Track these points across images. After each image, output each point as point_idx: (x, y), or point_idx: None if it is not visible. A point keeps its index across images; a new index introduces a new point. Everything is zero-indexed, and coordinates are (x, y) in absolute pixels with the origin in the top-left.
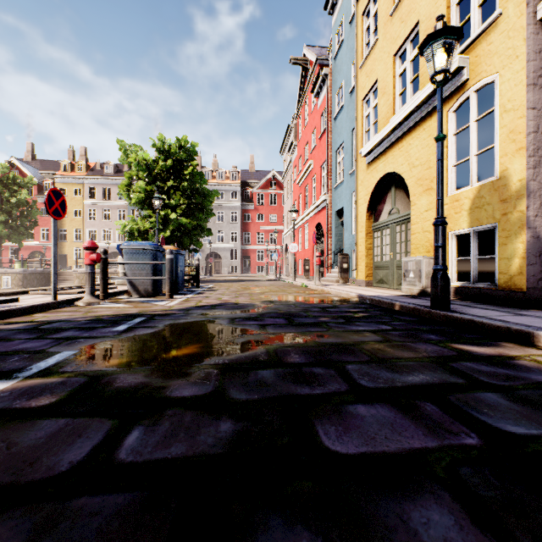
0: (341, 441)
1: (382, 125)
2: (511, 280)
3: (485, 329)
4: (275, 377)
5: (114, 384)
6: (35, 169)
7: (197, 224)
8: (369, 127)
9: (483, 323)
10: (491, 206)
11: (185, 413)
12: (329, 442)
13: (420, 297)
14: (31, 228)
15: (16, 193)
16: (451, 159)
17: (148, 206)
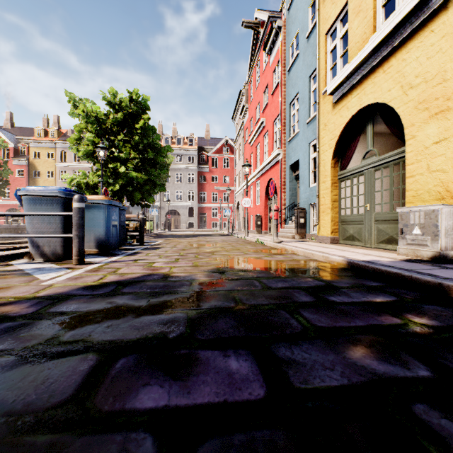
0: None
1: (355, 51)
2: None
3: None
4: None
5: None
6: (13, 135)
7: (151, 180)
8: (335, 61)
9: None
10: None
11: None
12: None
13: (448, 265)
14: (3, 186)
15: None
16: None
17: (96, 159)
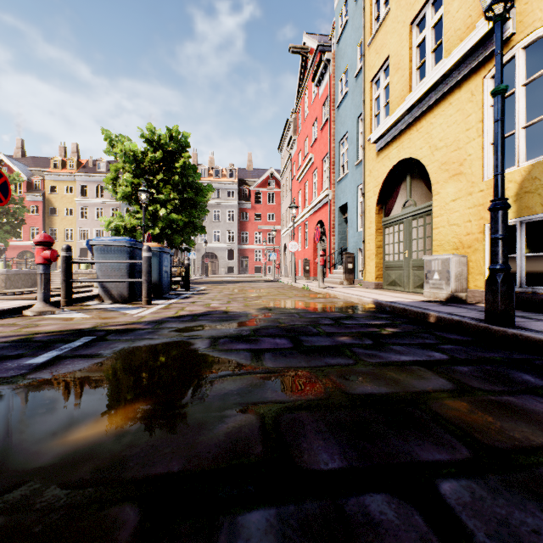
0: None
1: (395, 106)
2: None
3: None
4: None
5: None
6: (25, 166)
7: (190, 222)
8: (379, 110)
9: None
10: None
11: None
12: None
13: (451, 304)
14: (18, 226)
15: None
16: (489, 136)
17: (135, 201)
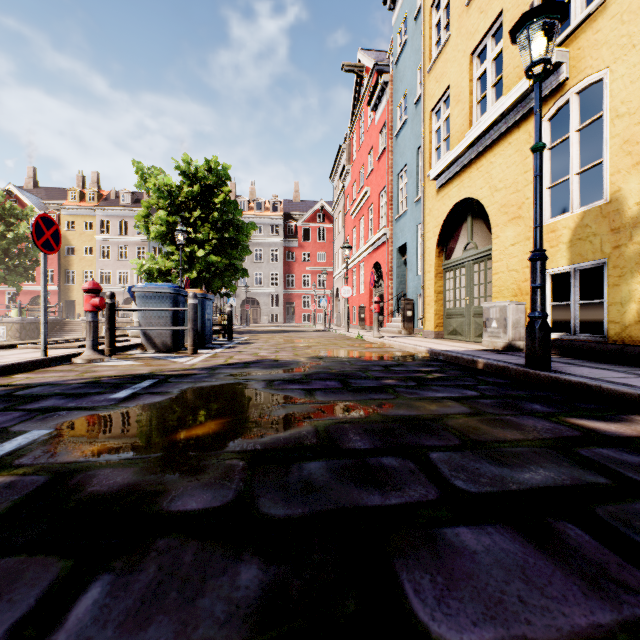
0: (446, 610)
1: (456, 141)
2: (625, 331)
3: (605, 396)
4: (328, 474)
5: (87, 486)
6: (38, 199)
7: (230, 264)
8: (439, 144)
9: (602, 387)
10: (599, 237)
11: (186, 546)
12: (425, 612)
13: (506, 352)
14: (32, 268)
15: (13, 226)
16: (545, 180)
17: (170, 241)
